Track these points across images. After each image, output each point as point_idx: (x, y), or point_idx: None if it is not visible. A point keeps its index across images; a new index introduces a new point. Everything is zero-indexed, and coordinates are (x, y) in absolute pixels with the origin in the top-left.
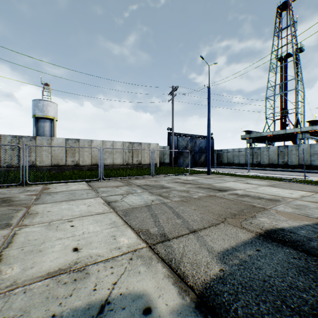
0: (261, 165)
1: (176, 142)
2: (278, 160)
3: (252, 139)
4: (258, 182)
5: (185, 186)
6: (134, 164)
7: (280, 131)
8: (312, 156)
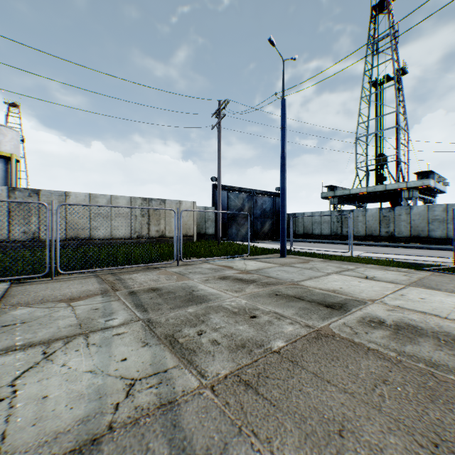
0: (355, 237)
1: (225, 200)
2: (381, 229)
3: (337, 199)
4: (383, 273)
5: (243, 290)
6: (153, 236)
7: (378, 187)
8: (431, 223)
